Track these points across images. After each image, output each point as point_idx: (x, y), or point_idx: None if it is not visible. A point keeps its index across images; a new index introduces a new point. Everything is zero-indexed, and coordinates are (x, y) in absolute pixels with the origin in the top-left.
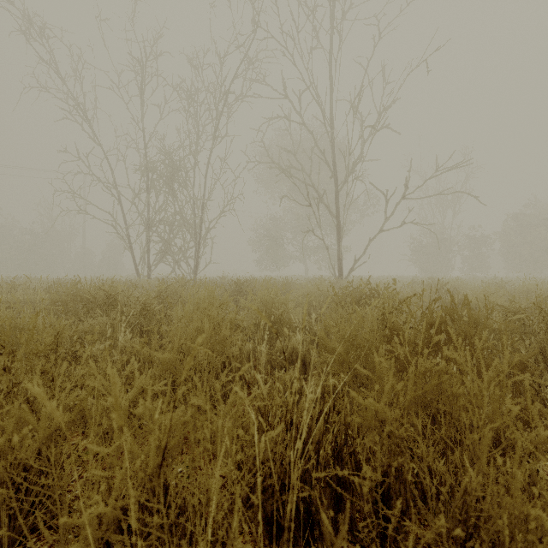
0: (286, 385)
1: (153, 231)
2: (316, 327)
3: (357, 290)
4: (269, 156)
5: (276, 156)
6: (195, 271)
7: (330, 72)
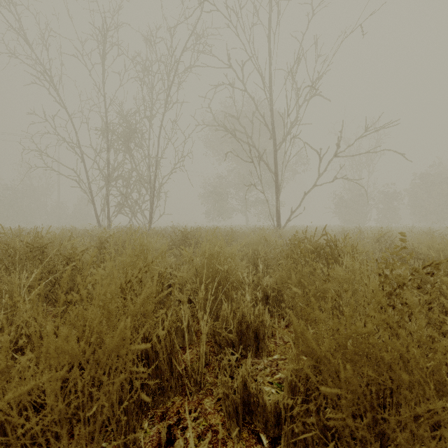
0: (235, 392)
1: (112, 186)
2: (264, 281)
3: (310, 242)
4: (215, 120)
5: (222, 124)
6: (150, 221)
7: (269, 45)
